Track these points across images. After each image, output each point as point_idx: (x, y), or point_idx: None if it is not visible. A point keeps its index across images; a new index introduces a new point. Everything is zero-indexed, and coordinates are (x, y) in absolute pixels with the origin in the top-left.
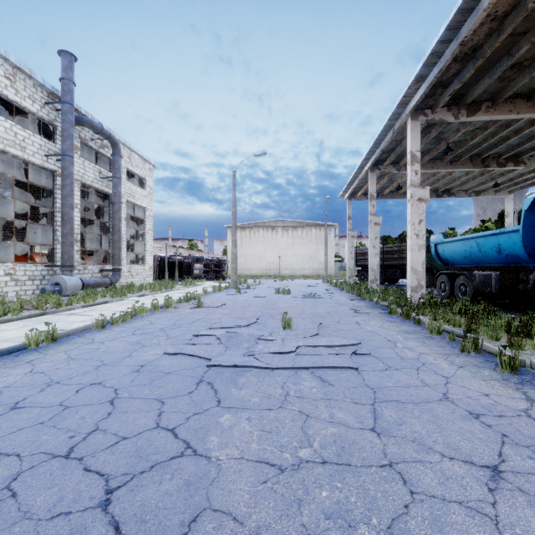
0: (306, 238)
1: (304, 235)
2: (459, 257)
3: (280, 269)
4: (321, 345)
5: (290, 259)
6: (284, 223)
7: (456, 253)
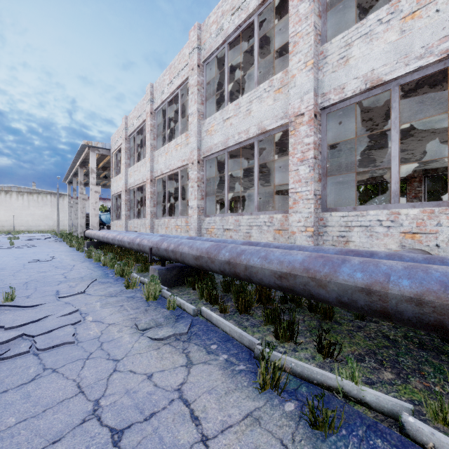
0: (42, 202)
1: (40, 200)
2: (105, 221)
3: (15, 226)
4: (24, 246)
5: (26, 218)
6: (19, 189)
7: (104, 219)
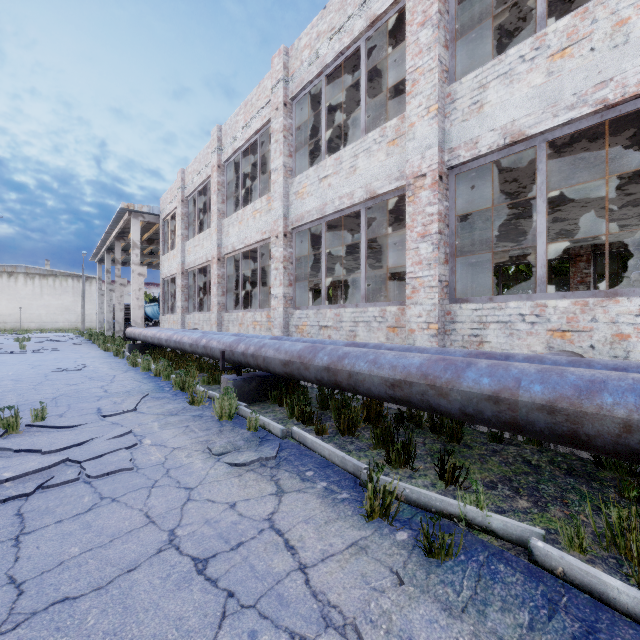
0: (60, 289)
1: (58, 285)
2: (152, 315)
3: (22, 322)
4: (39, 350)
5: (37, 311)
6: (28, 270)
7: (150, 313)
